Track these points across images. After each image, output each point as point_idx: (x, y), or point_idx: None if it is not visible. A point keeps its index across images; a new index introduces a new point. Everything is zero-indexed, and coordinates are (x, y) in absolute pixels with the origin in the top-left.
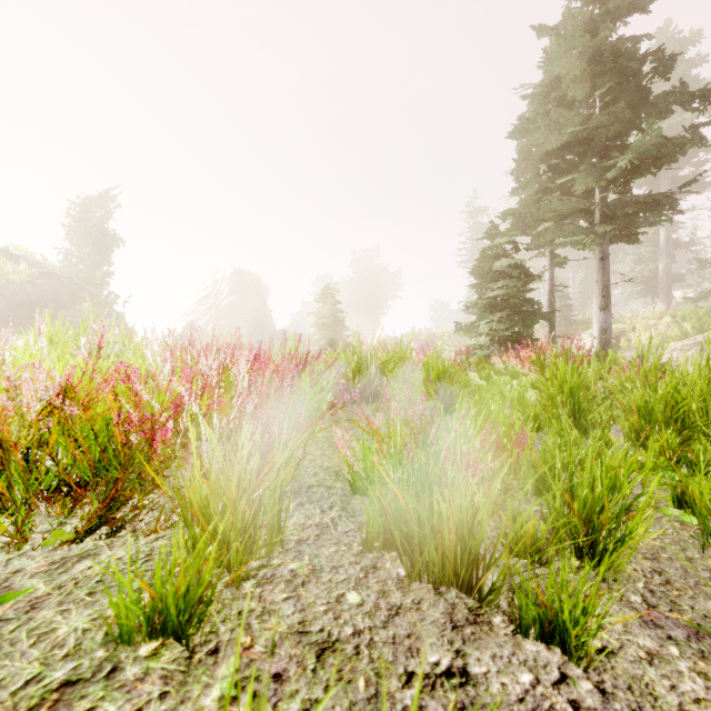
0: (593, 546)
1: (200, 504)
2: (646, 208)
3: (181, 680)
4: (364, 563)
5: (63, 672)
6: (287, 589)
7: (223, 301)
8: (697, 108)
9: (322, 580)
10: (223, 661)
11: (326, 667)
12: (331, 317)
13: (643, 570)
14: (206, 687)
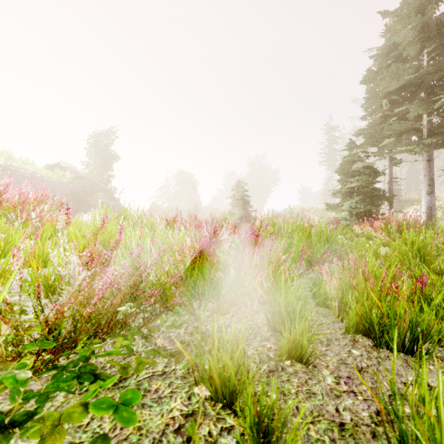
0: None
1: (286, 305)
2: None
3: (311, 374)
4: (349, 338)
5: (265, 367)
6: (322, 346)
7: (172, 190)
8: None
9: (335, 344)
10: (321, 370)
11: (365, 376)
12: (241, 199)
13: None
14: (323, 377)
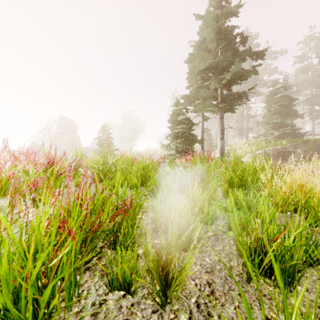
0: (167, 276)
1: None
2: (237, 97)
3: None
4: None
5: None
6: None
7: (53, 132)
8: (255, 59)
9: None
10: None
11: None
12: (106, 140)
13: (201, 284)
14: None
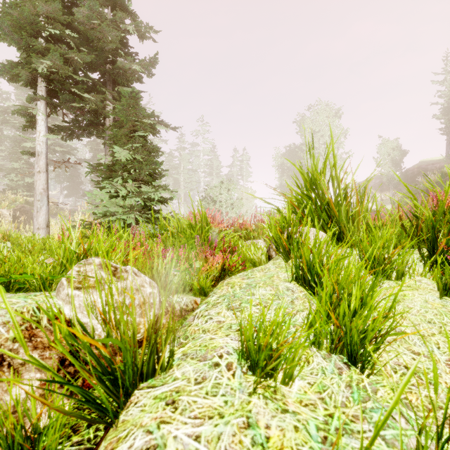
0: None
1: None
2: None
3: None
4: None
5: None
6: None
7: None
8: None
9: None
10: None
11: None
12: None
13: None
14: None
